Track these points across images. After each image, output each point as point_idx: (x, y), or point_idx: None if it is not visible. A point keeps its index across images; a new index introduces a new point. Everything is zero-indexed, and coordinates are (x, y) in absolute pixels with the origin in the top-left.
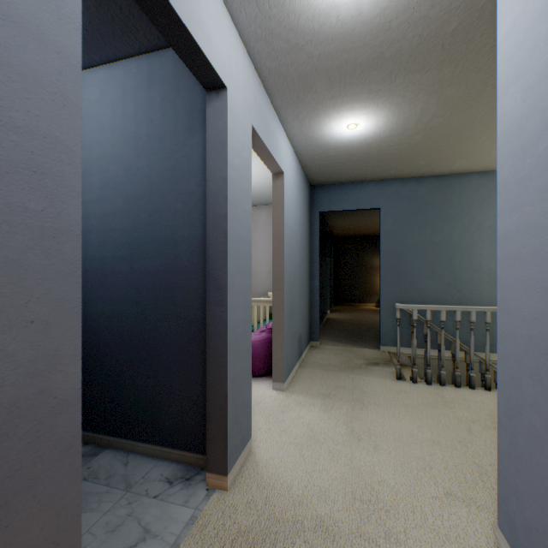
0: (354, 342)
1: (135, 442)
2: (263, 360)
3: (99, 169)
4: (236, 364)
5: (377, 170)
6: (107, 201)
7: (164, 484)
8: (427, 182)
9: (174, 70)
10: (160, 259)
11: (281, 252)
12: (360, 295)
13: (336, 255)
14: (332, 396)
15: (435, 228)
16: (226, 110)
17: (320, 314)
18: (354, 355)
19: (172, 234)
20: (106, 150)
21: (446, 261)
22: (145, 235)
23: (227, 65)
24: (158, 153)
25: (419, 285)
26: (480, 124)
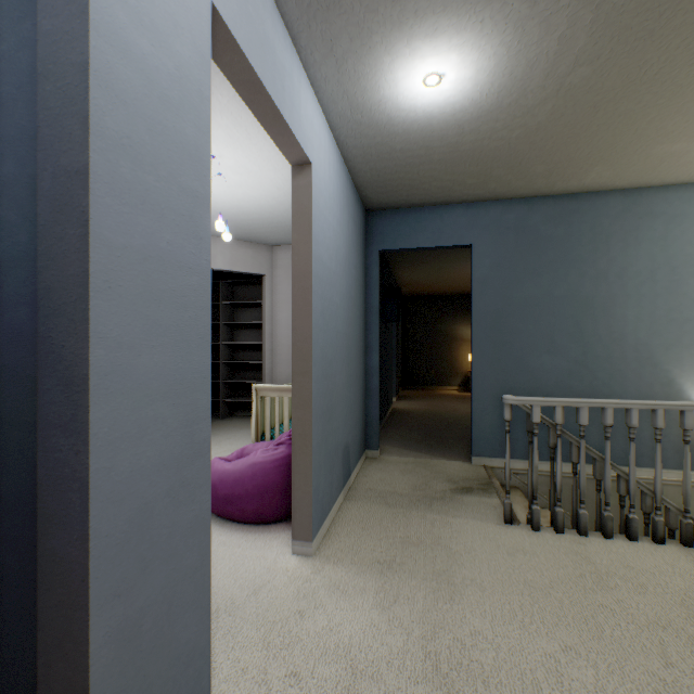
0: (432, 450)
1: None
2: (279, 494)
3: None
4: (142, 580)
5: (468, 183)
6: None
7: None
8: (543, 205)
9: None
10: None
11: (306, 305)
12: (438, 376)
13: (405, 321)
14: (397, 565)
15: (555, 275)
16: None
17: (382, 405)
18: (432, 474)
19: None
20: None
21: (572, 326)
22: None
23: None
24: None
25: (530, 363)
26: (653, 84)
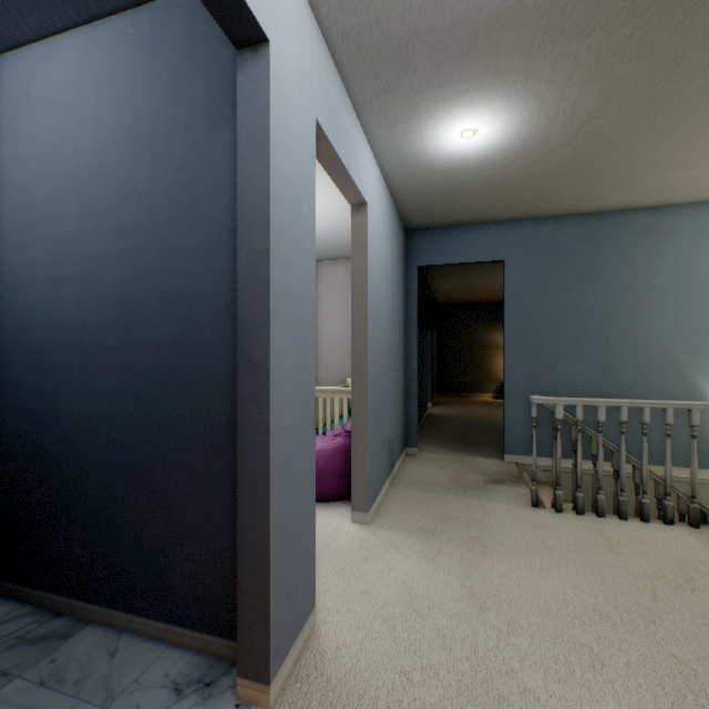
0: (467, 449)
1: (131, 615)
2: (337, 477)
3: (78, 187)
4: (287, 496)
5: (500, 206)
6: (89, 238)
7: (168, 694)
8: (571, 223)
9: (190, 26)
10: (169, 326)
11: (363, 320)
12: (472, 383)
13: (439, 329)
14: (439, 532)
15: (583, 288)
16: (268, 79)
17: (419, 409)
18: (467, 468)
19: (187, 287)
20: (88, 157)
21: (599, 335)
22: (147, 289)
23: (269, 4)
24: (166, 160)
25: (559, 369)
26: (660, 129)
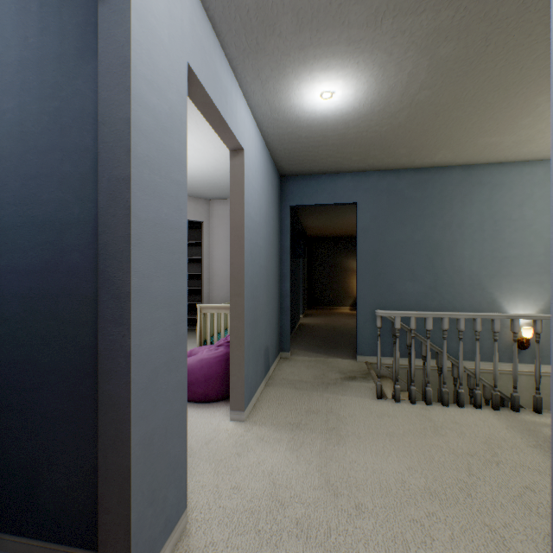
0: (329, 352)
1: (0, 534)
2: (219, 381)
3: None
4: (154, 413)
5: (354, 159)
6: None
7: None
8: (407, 175)
9: None
10: (38, 251)
11: (240, 248)
12: (335, 298)
13: (309, 257)
14: (303, 425)
15: (415, 225)
16: (129, 10)
17: (292, 320)
18: (328, 368)
19: (56, 212)
20: None
21: (427, 262)
22: (16, 214)
23: None
24: (36, 88)
25: (398, 288)
26: (472, 102)
